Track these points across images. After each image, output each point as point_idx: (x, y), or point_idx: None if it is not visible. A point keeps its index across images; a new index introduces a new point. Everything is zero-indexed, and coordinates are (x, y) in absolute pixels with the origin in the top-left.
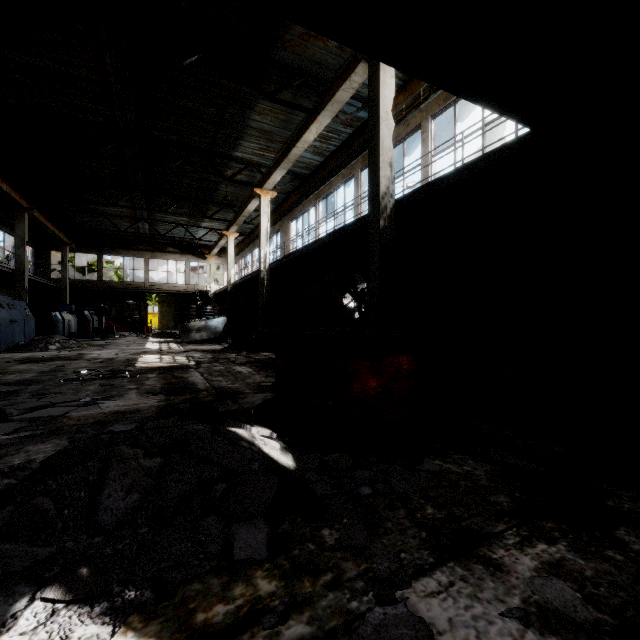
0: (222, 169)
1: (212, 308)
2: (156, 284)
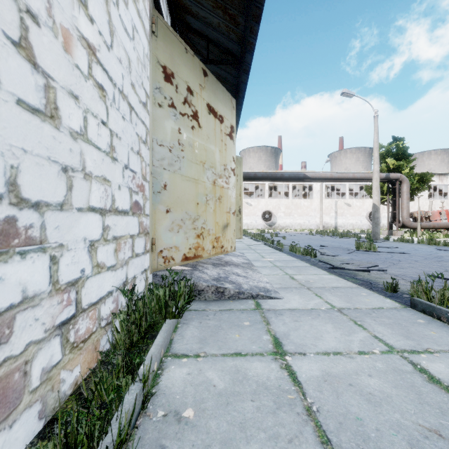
0: None
1: None
2: None
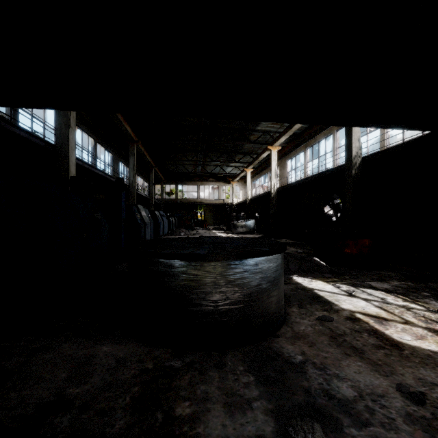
0: (248, 136)
1: (243, 214)
2: (203, 200)
